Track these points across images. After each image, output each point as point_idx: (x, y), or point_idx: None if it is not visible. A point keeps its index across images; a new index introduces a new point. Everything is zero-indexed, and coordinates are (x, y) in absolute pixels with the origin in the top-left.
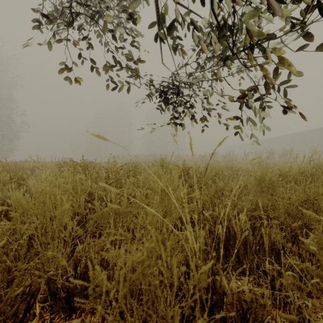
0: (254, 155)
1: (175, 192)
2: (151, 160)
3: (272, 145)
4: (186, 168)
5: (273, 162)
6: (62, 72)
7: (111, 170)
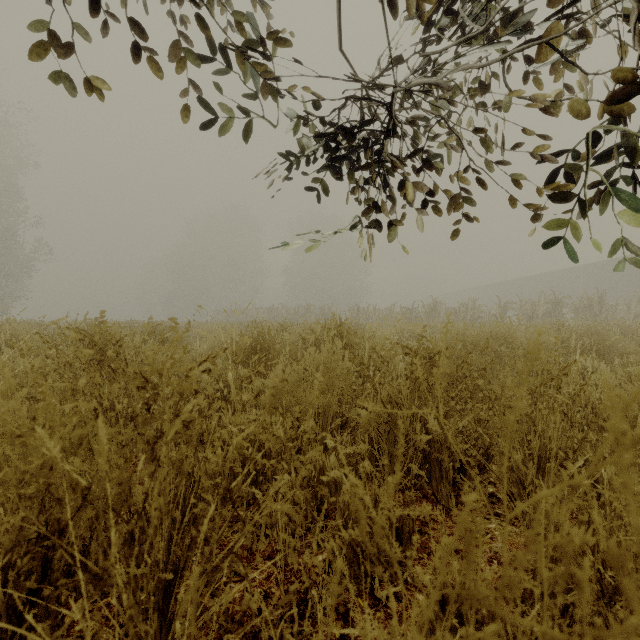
0: (518, 308)
1: (392, 427)
2: (300, 318)
3: (548, 287)
4: (429, 354)
5: (591, 326)
6: (42, 58)
7: (210, 345)
